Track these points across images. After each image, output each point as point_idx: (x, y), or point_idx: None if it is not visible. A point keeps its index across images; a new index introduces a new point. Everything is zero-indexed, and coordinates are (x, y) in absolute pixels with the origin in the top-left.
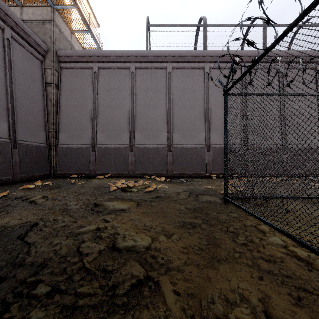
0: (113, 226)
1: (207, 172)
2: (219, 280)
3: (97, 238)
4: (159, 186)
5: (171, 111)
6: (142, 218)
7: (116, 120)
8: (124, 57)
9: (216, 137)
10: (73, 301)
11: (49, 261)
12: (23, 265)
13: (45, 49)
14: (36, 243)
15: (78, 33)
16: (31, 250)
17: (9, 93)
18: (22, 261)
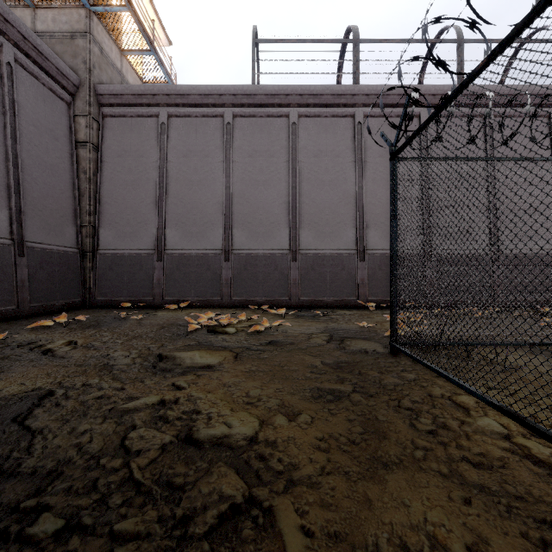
0: (191, 396)
1: (359, 298)
2: (387, 506)
3: (160, 419)
4: (275, 323)
5: (296, 192)
6: (243, 381)
7: (200, 208)
8: (214, 96)
9: (374, 237)
10: (105, 550)
11: (67, 467)
12: (17, 474)
13: (74, 82)
14: (45, 431)
15: (133, 54)
16: (35, 444)
17: (10, 159)
18: (16, 467)
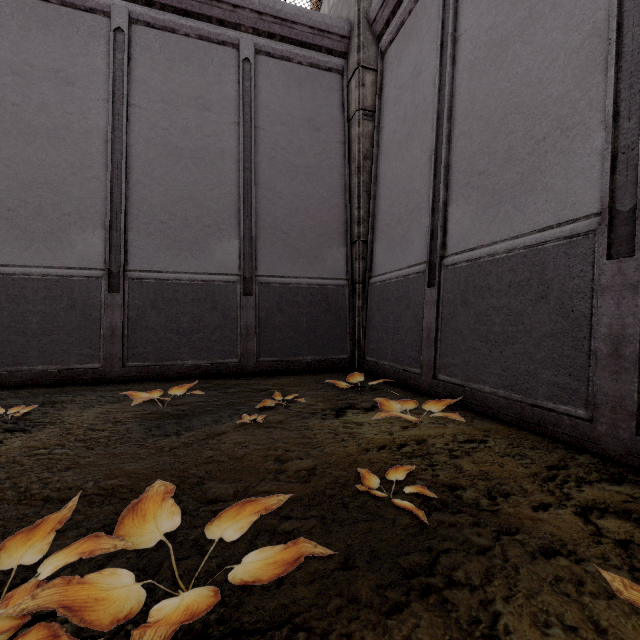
0: None
1: None
2: None
3: None
4: None
5: None
6: None
7: (523, 101)
8: None
9: None
10: None
11: None
12: None
13: (342, 33)
14: None
15: None
16: None
17: (241, 175)
18: None
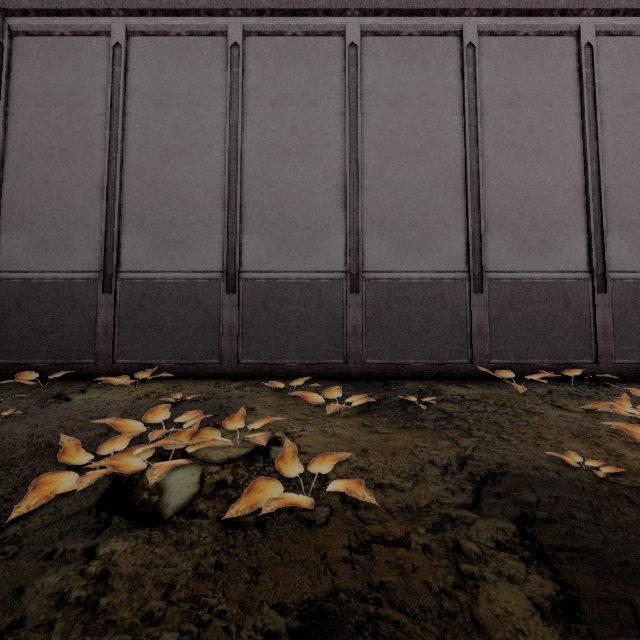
0: None
1: (473, 361)
2: None
3: None
4: (317, 466)
5: (357, 167)
6: None
7: (183, 196)
8: None
9: (500, 250)
10: None
11: None
12: None
13: None
14: None
15: None
16: None
17: None
18: None
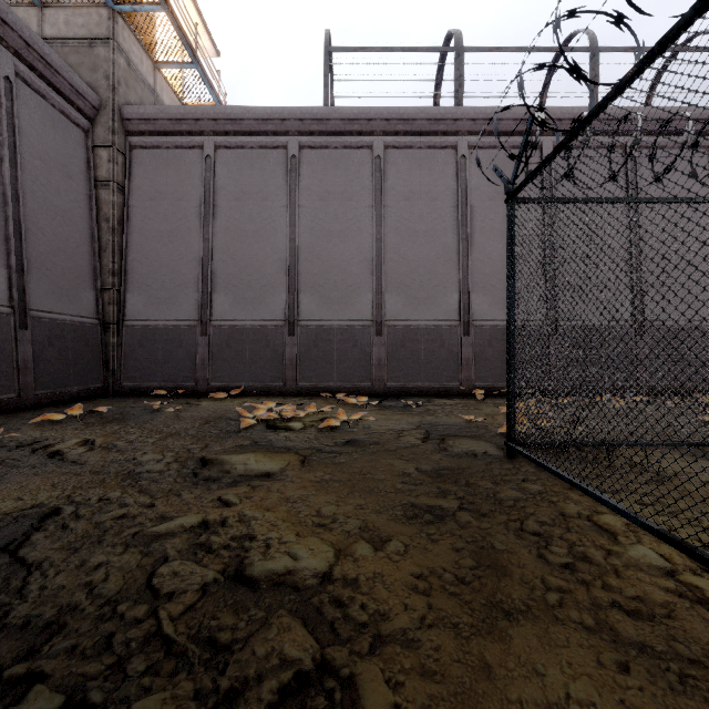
0: (243, 516)
1: (463, 384)
2: (513, 675)
3: (200, 548)
4: (354, 417)
5: (381, 246)
6: (313, 494)
7: (256, 266)
8: (274, 121)
9: (483, 304)
10: None
11: (71, 617)
12: (3, 627)
13: (93, 103)
14: (45, 565)
15: (169, 67)
16: (31, 583)
17: (9, 202)
18: (2, 617)
